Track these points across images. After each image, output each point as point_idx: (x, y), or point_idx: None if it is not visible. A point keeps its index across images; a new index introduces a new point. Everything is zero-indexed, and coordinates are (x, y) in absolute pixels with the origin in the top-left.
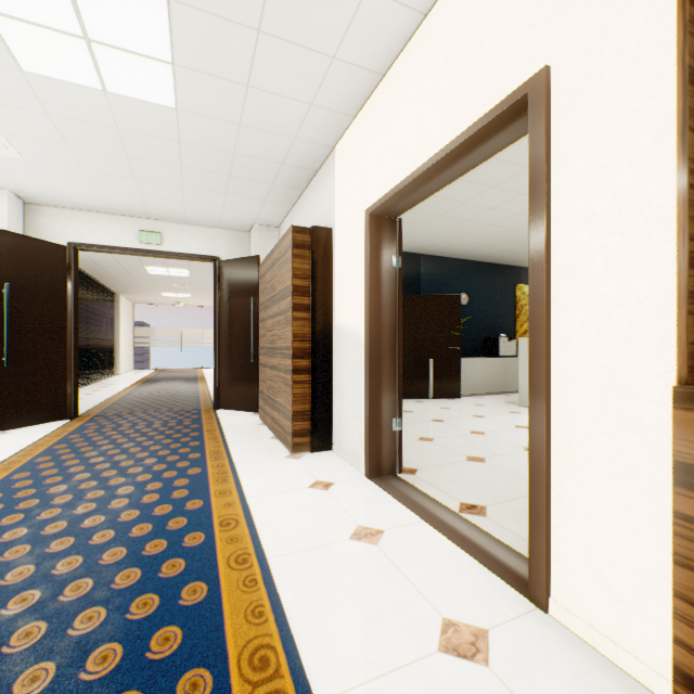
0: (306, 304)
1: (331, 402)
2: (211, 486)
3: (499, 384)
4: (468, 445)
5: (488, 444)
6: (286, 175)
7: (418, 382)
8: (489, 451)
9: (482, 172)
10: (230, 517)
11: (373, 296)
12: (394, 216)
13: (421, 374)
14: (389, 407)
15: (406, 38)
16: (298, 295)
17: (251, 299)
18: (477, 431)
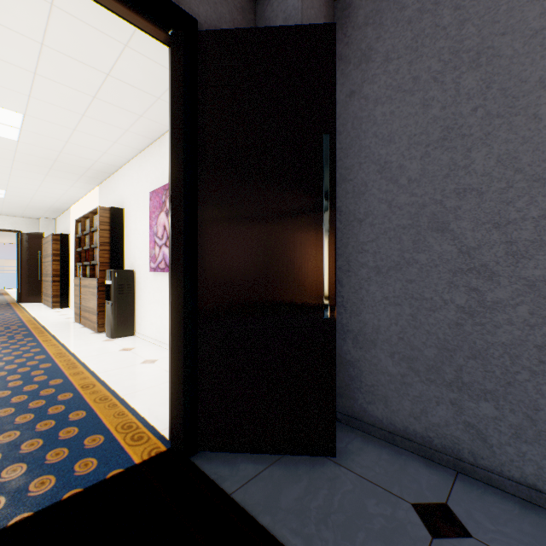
0: (59, 259)
1: (69, 292)
2: (19, 313)
3: None
4: None
5: None
6: (53, 210)
7: None
8: None
9: None
10: (26, 315)
11: None
12: None
13: None
14: None
15: (79, 199)
16: (55, 256)
17: (39, 252)
18: None
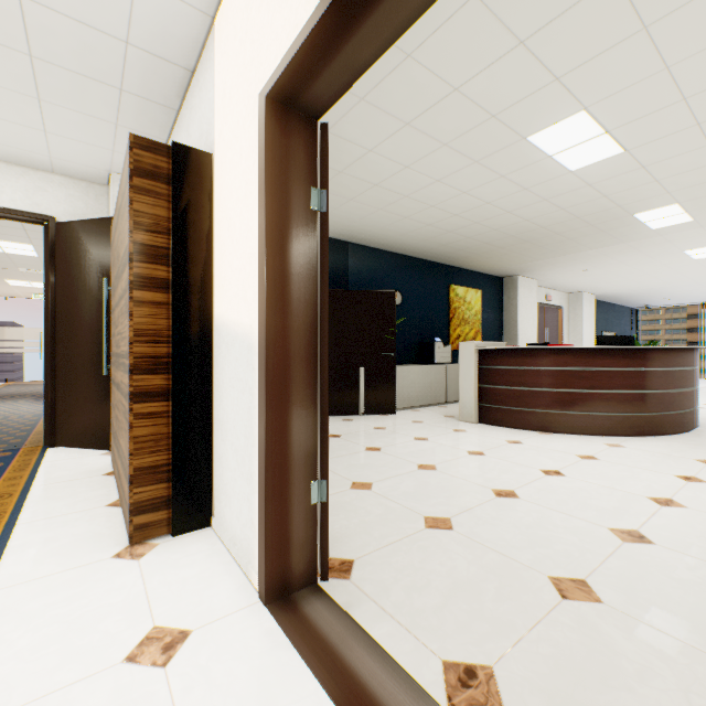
0: (161, 277)
1: (209, 446)
2: None
3: (434, 394)
4: (421, 492)
5: (446, 487)
6: (140, 71)
7: (346, 395)
8: (452, 503)
9: (435, 115)
10: None
11: (274, 256)
12: (313, 113)
13: (350, 386)
14: (305, 462)
15: None
16: (145, 260)
17: (104, 282)
18: (426, 464)
